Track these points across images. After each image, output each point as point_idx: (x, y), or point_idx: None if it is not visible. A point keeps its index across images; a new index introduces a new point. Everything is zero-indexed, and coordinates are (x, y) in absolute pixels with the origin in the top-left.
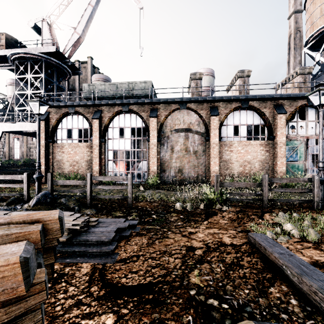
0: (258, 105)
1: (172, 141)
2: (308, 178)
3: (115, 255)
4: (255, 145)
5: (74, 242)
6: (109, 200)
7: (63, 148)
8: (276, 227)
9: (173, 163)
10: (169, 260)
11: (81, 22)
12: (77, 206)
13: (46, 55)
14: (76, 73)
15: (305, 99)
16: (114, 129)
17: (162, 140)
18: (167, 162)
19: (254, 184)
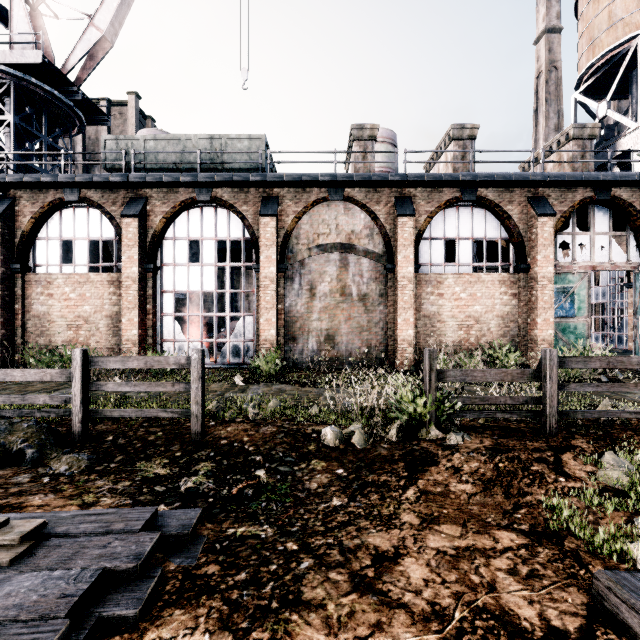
0: (496, 197)
1: (313, 272)
2: None
3: None
4: (490, 282)
5: None
6: (144, 420)
7: (51, 286)
8: (638, 517)
9: (314, 322)
10: None
11: (106, 4)
12: (35, 446)
13: (18, 72)
14: (96, 121)
15: (590, 188)
16: (178, 243)
17: (290, 269)
18: (301, 320)
19: (523, 372)
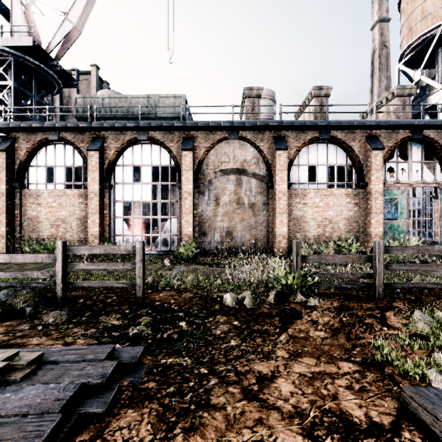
0: (344, 136)
1: (217, 188)
2: None
3: None
4: (339, 195)
5: None
6: (103, 288)
7: (39, 198)
8: (434, 353)
9: (218, 222)
10: None
11: (76, 5)
12: (31, 305)
13: (17, 52)
14: (69, 85)
15: (408, 130)
16: (125, 169)
17: (202, 186)
18: (209, 221)
19: (360, 257)
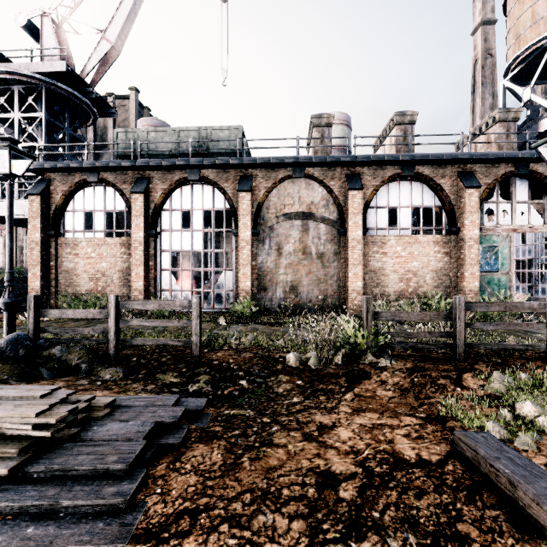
0: (431, 172)
1: (280, 235)
2: (539, 304)
3: (135, 512)
4: (426, 242)
5: (34, 474)
6: (156, 348)
7: (77, 247)
8: (500, 409)
9: (281, 276)
10: (277, 528)
11: (114, 21)
12: (86, 362)
13: (48, 78)
14: (106, 114)
15: (511, 164)
16: (173, 213)
17: (261, 233)
18: (271, 274)
19: (439, 314)
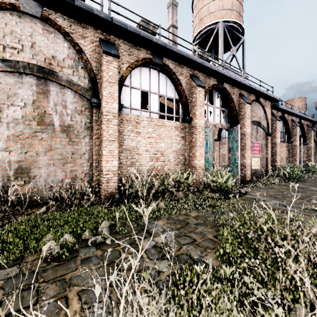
0: (174, 67)
1: None
2: None
3: None
4: (170, 127)
5: None
6: None
7: None
8: None
9: None
10: None
11: None
12: None
13: None
14: None
15: (216, 79)
16: None
17: None
18: None
19: None
